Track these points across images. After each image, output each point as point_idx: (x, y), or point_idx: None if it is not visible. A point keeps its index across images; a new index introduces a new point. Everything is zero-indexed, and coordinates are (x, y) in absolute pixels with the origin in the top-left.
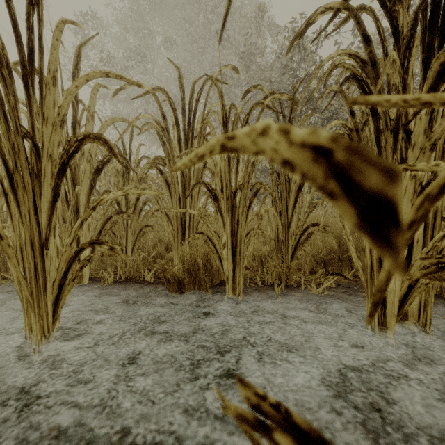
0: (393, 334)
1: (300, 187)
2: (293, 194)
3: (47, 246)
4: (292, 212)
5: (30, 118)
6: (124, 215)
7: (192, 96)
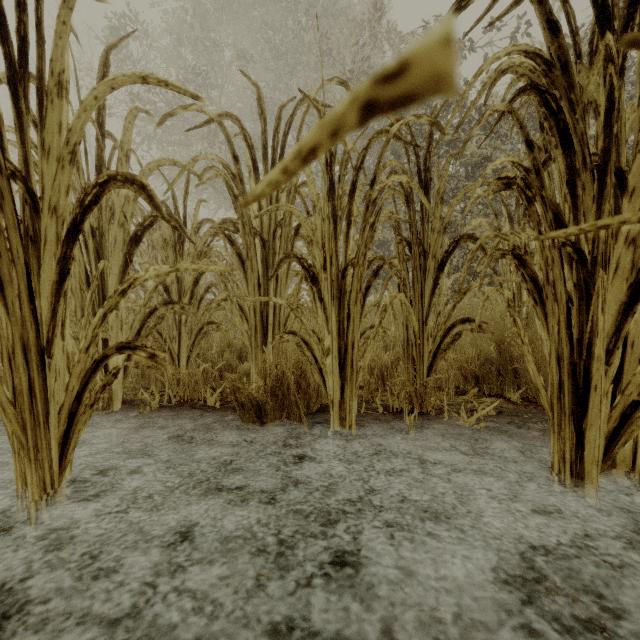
0: (597, 490)
1: (441, 263)
2: (431, 274)
3: (50, 352)
4: (429, 301)
5: (22, 148)
6: (175, 307)
7: (277, 127)
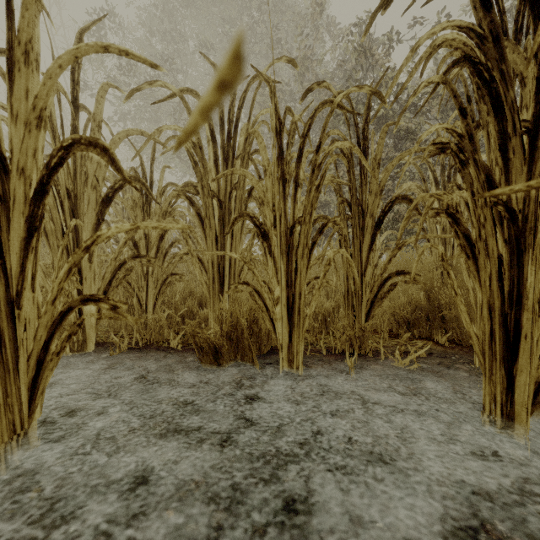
0: (527, 431)
1: (378, 222)
2: (369, 231)
3: (20, 304)
4: (367, 255)
5: None
6: (142, 260)
7: (233, 102)
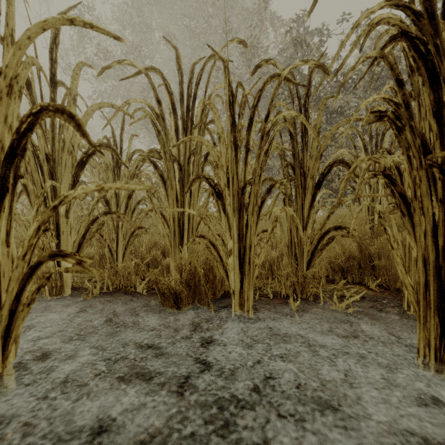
0: None
1: (318, 182)
2: (310, 191)
3: None
4: (308, 212)
5: None
6: (113, 216)
7: (191, 79)
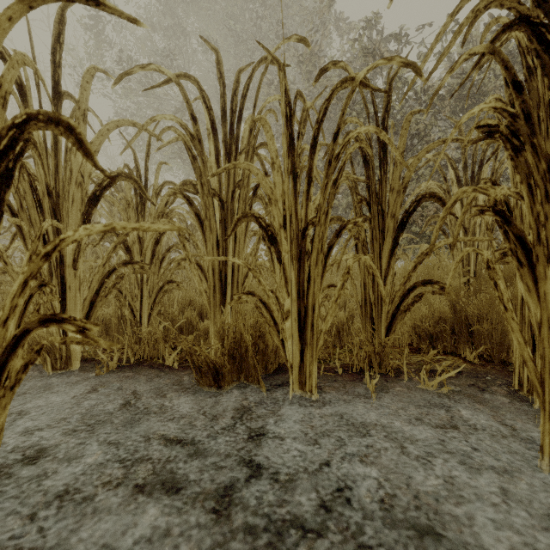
0: None
1: (401, 223)
2: (390, 234)
3: None
4: (388, 261)
5: None
6: (135, 267)
7: (236, 90)
